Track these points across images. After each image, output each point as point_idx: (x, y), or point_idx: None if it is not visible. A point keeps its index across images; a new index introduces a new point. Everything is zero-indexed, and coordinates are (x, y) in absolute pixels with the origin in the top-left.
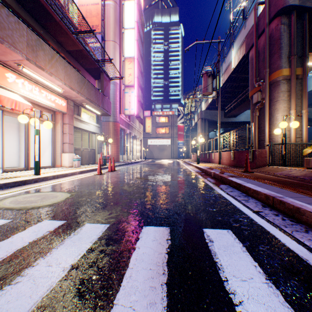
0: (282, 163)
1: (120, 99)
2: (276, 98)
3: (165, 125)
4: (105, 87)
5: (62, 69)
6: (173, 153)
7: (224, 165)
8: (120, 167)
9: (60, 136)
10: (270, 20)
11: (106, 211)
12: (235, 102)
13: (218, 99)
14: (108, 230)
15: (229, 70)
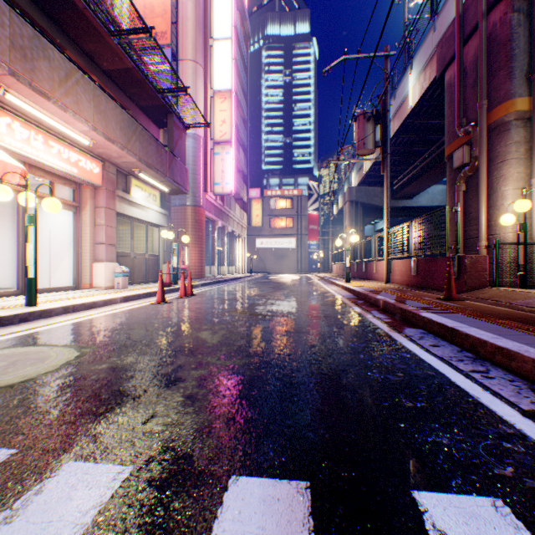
0: (520, 281)
1: (206, 165)
2: (503, 155)
3: (285, 214)
4: (177, 142)
5: (89, 101)
6: (300, 262)
7: (396, 284)
8: (203, 289)
9: (90, 231)
10: (490, 5)
11: (141, 408)
12: (411, 171)
13: (384, 162)
14: (120, 496)
15: (404, 111)
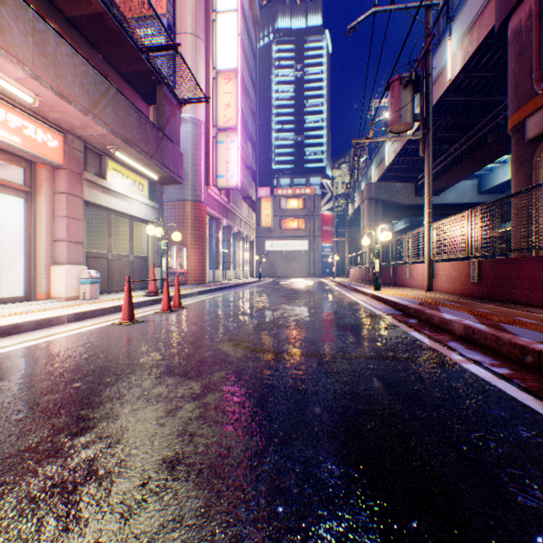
0: None
1: (208, 154)
2: None
3: (297, 214)
4: (168, 120)
5: (25, 35)
6: (313, 266)
7: (442, 293)
8: (199, 298)
9: (46, 224)
10: None
11: None
12: (441, 163)
13: (425, 139)
14: None
15: (440, 87)
